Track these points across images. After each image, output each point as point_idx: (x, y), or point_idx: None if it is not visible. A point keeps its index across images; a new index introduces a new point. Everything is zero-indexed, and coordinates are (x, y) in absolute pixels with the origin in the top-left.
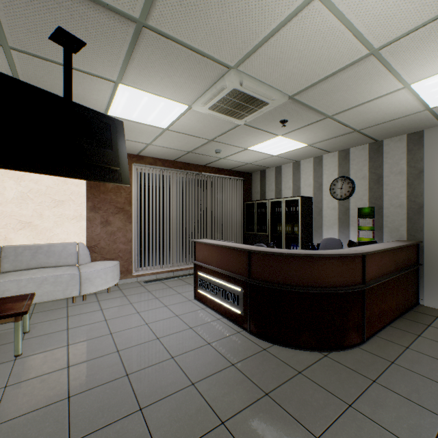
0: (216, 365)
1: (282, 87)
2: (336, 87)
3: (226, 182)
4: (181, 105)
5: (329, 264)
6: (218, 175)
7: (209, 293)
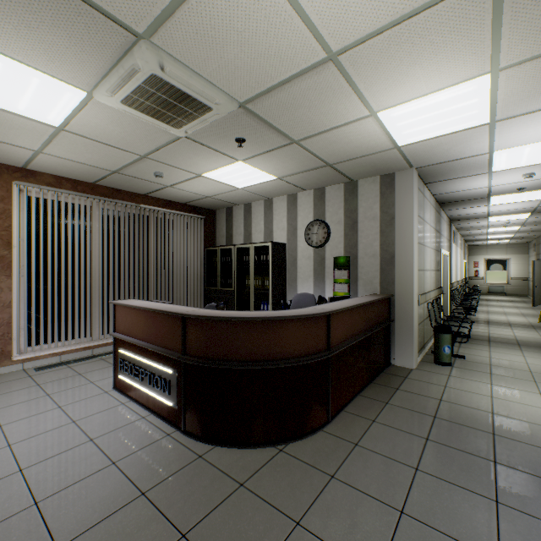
0: (114, 501)
1: (226, 86)
2: (296, 101)
3: (178, 220)
4: (72, 88)
5: (287, 329)
6: (167, 210)
7: (133, 379)
